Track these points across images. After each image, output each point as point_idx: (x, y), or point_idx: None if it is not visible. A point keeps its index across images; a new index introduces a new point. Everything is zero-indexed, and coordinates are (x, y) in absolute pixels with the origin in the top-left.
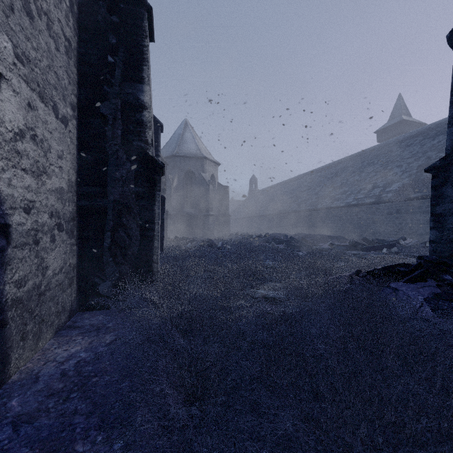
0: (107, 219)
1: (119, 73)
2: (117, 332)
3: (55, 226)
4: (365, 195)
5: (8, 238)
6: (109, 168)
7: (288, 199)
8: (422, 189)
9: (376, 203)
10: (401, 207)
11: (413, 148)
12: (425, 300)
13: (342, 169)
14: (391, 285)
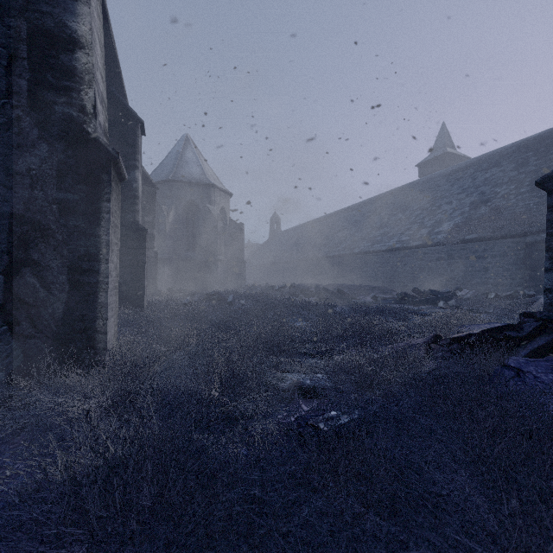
0: None
1: None
2: None
3: None
4: (411, 236)
5: None
6: (0, 150)
7: (318, 241)
8: (478, 229)
9: (424, 246)
10: (454, 251)
11: (463, 183)
12: None
13: (382, 206)
14: (509, 363)
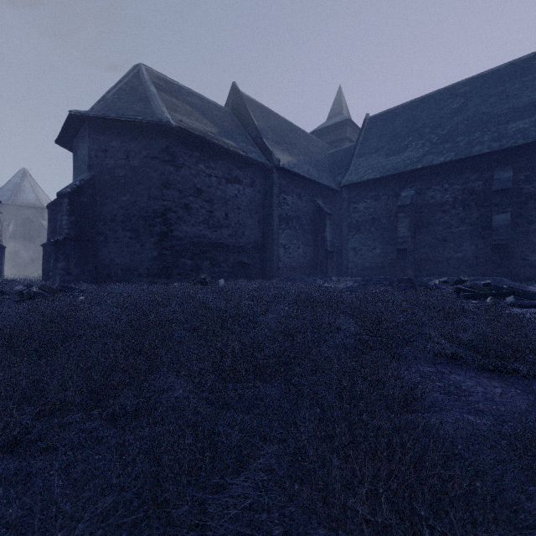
0: None
1: None
2: None
3: None
4: None
5: None
6: None
7: None
8: None
9: None
10: None
11: None
12: None
13: None
14: None
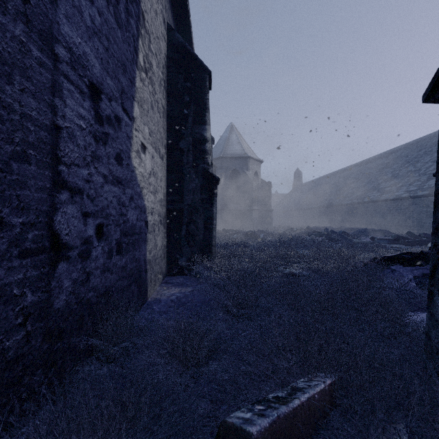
0: (184, 216)
1: (191, 120)
2: (193, 287)
3: (159, 222)
4: (418, 186)
5: (147, 228)
6: (185, 183)
7: (333, 192)
8: None
9: (430, 195)
10: None
11: None
12: (414, 278)
13: (395, 159)
14: (392, 267)
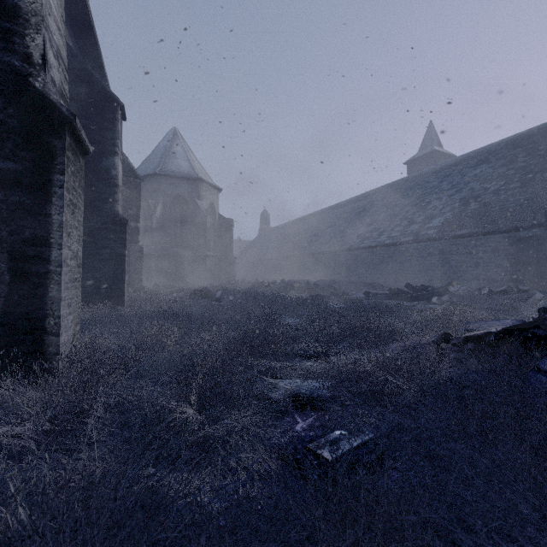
0: None
1: None
2: None
3: None
4: (401, 232)
5: None
6: None
7: (307, 238)
8: (469, 224)
9: (414, 242)
10: (444, 247)
11: (452, 179)
12: None
13: (372, 203)
14: (545, 368)
